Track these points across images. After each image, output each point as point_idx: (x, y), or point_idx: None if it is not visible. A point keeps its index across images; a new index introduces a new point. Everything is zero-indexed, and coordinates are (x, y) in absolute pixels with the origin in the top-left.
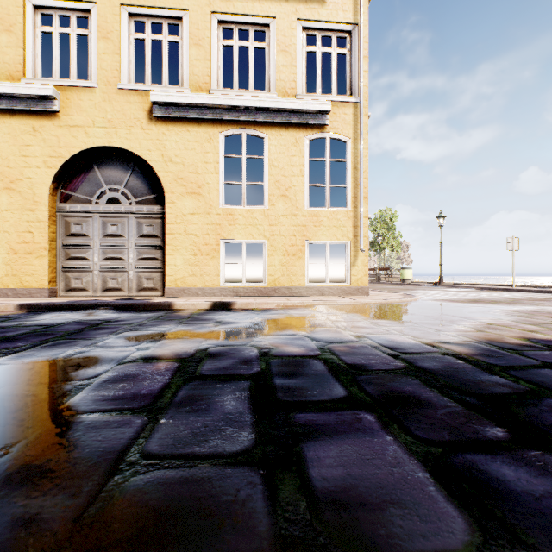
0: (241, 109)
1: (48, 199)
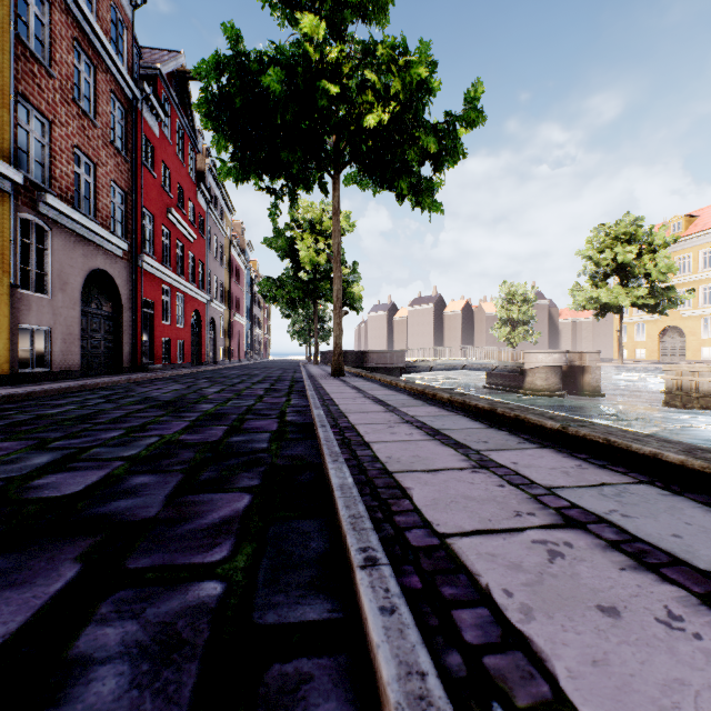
0: (706, 311)
1: (657, 339)
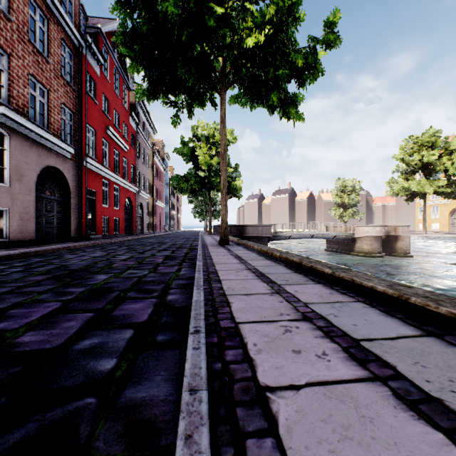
0: None
1: (447, 217)
